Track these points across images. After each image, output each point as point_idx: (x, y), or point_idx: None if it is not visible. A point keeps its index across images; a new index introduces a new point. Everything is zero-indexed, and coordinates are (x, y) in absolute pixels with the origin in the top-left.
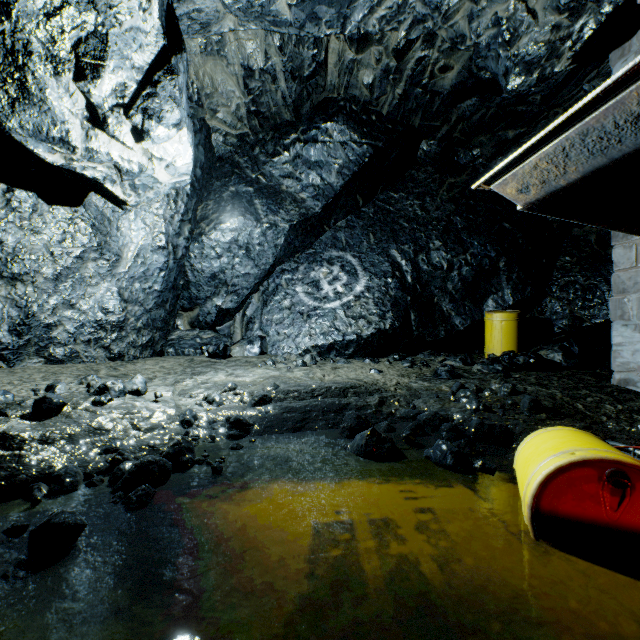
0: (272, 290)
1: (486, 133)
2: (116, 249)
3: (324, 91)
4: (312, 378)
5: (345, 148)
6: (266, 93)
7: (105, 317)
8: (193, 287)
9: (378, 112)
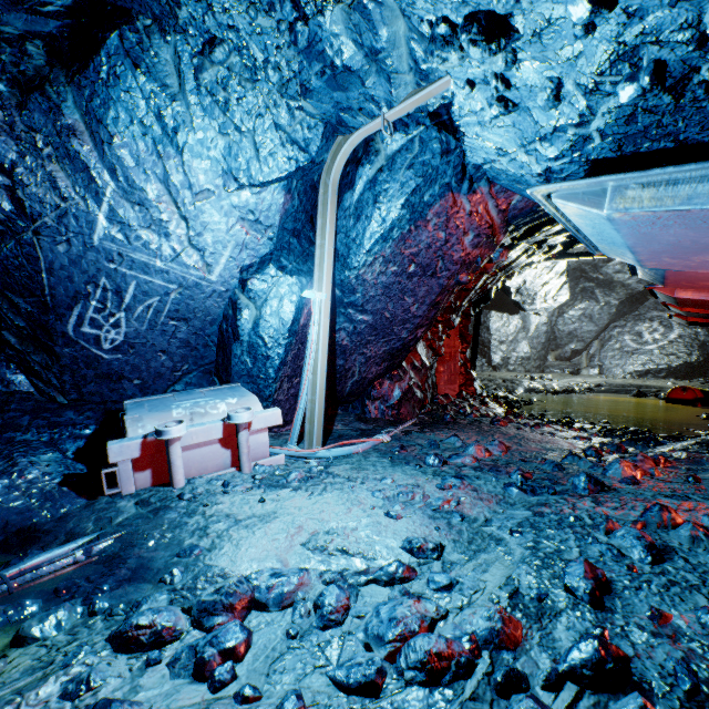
0: (606, 339)
1: None
2: (527, 327)
3: None
4: (625, 382)
5: None
6: None
7: (524, 355)
8: (558, 339)
9: None
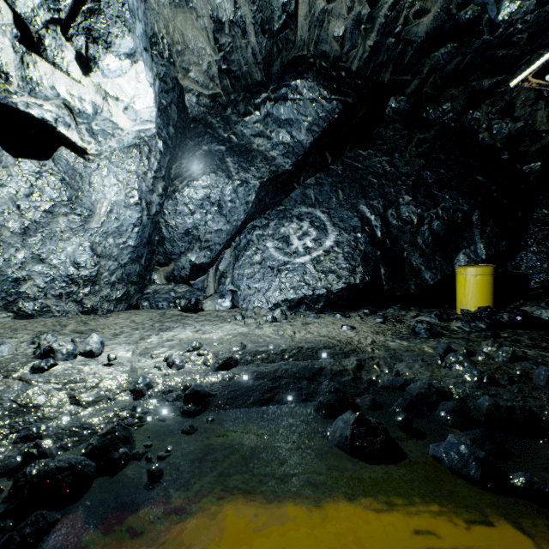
0: (243, 245)
1: (459, 85)
2: (88, 204)
3: (294, 48)
4: (282, 336)
5: (315, 105)
6: (236, 50)
7: (77, 271)
8: (168, 243)
9: (347, 68)
